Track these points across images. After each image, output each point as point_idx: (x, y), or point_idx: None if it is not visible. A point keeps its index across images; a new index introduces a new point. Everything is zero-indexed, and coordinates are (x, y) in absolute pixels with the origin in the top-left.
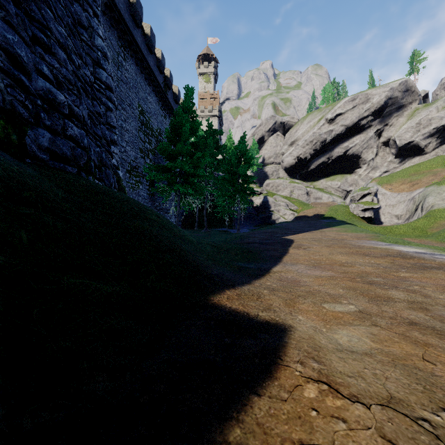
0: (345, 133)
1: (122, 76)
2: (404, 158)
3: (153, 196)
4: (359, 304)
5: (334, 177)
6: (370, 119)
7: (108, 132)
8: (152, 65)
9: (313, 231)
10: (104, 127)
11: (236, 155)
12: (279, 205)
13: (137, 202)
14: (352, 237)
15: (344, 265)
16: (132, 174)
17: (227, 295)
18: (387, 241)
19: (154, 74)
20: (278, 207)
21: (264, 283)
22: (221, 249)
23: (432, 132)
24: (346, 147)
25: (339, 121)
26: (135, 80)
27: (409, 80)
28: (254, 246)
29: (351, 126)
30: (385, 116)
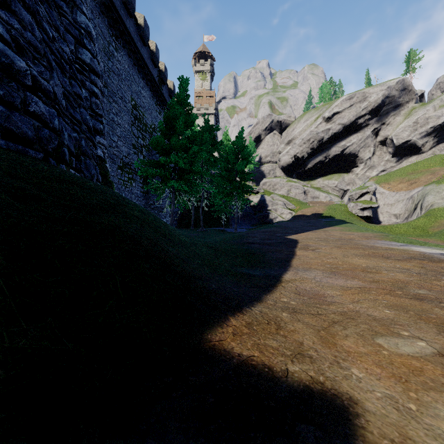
0: (342, 132)
1: (114, 67)
2: (401, 157)
3: (147, 194)
4: (429, 339)
5: (331, 176)
6: (368, 117)
7: (92, 120)
8: (146, 57)
9: (315, 230)
10: (85, 111)
11: (233, 151)
12: (276, 204)
13: (116, 194)
14: (359, 237)
15: (368, 271)
16: (124, 171)
17: (232, 328)
18: (400, 241)
19: (147, 67)
20: (275, 206)
21: (279, 299)
22: (219, 251)
23: (429, 131)
24: (343, 146)
25: (336, 119)
26: (127, 72)
27: (406, 79)
28: (255, 247)
29: (348, 124)
30: (382, 115)
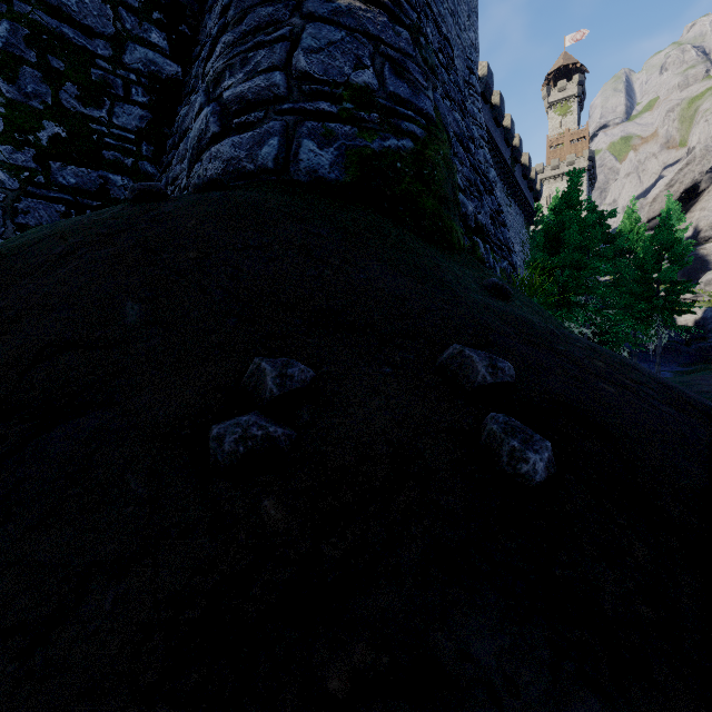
0: None
1: None
2: None
3: None
4: None
5: None
6: None
7: None
8: (499, 141)
9: None
10: None
11: (652, 251)
12: None
13: None
14: None
15: None
16: None
17: None
18: None
19: (500, 152)
20: None
21: None
22: None
23: None
24: None
25: None
26: None
27: None
28: None
29: None
30: None
